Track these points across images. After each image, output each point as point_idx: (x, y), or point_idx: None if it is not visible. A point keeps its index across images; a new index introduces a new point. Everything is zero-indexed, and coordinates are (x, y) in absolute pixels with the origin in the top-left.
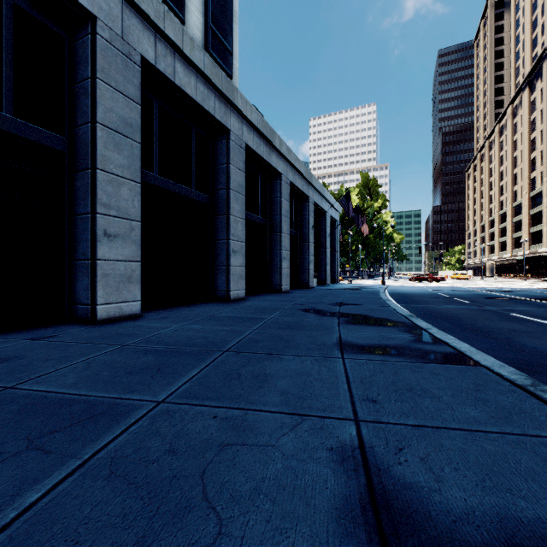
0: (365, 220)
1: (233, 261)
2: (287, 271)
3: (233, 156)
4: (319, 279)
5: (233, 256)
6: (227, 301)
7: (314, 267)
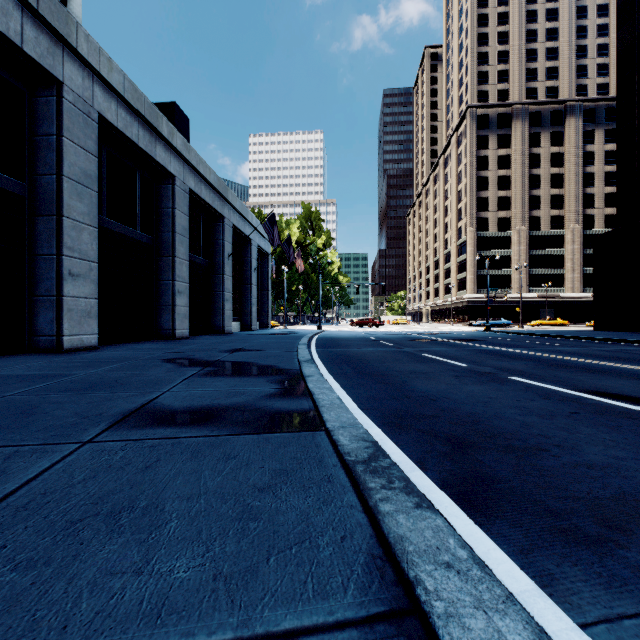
0: (300, 254)
1: (71, 289)
2: (186, 310)
3: (71, 126)
4: (242, 322)
5: (71, 282)
6: (58, 351)
7: (235, 307)
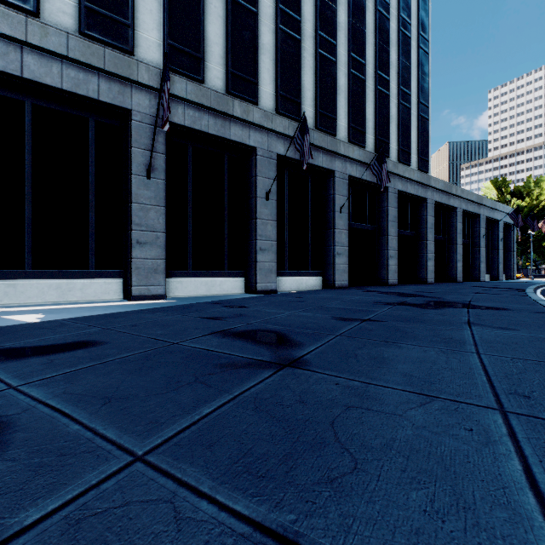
0: None
1: (429, 263)
2: (461, 269)
3: (429, 211)
4: (491, 275)
5: (429, 261)
6: (426, 284)
7: (485, 265)
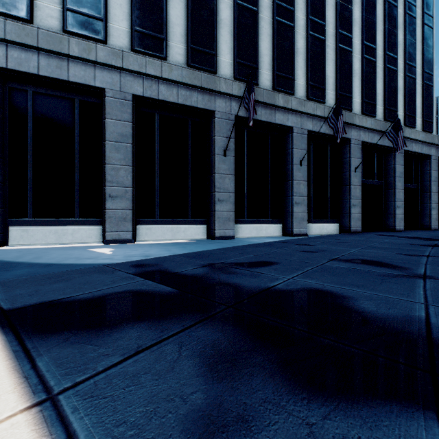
0: None
1: (432, 212)
2: None
3: (432, 166)
4: None
5: (432, 210)
6: (429, 230)
7: None
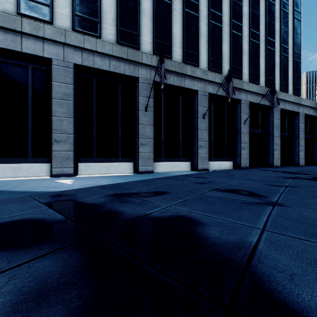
0: None
1: (300, 153)
2: None
3: (300, 120)
4: None
5: (300, 152)
6: (298, 166)
7: None
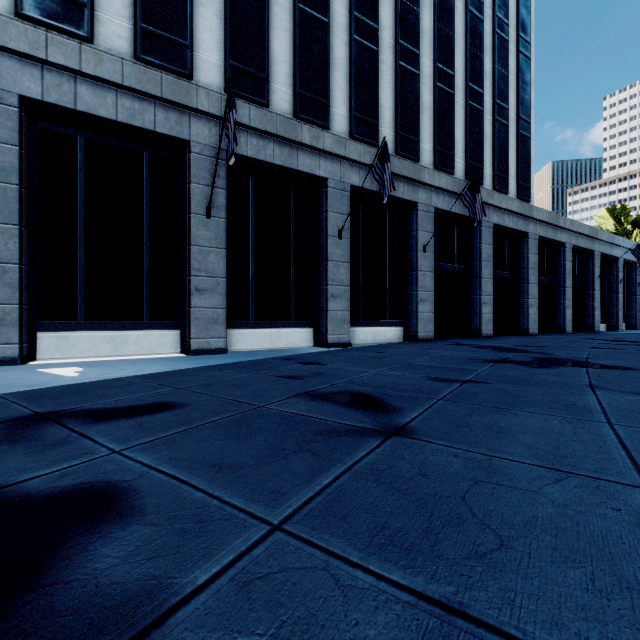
0: None
1: (530, 311)
2: (570, 317)
3: (530, 248)
4: (608, 324)
5: (530, 308)
6: (527, 335)
7: (600, 312)
